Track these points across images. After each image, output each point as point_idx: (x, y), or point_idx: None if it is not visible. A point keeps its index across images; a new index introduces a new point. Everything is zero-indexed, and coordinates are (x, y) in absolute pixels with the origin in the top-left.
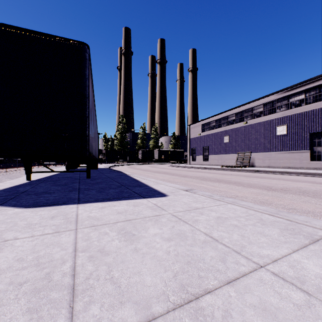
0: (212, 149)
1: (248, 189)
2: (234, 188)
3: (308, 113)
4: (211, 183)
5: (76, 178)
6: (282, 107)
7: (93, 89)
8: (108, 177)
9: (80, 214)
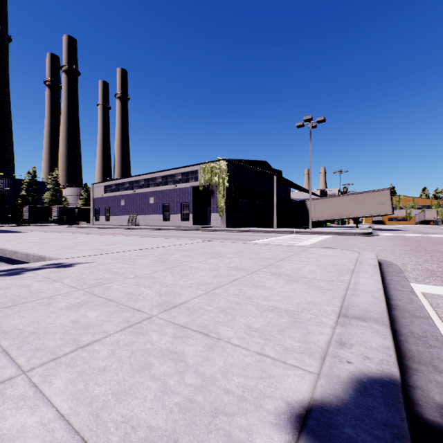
0: (113, 210)
1: None
2: None
3: (162, 192)
4: None
5: None
6: (153, 184)
7: None
8: None
9: None
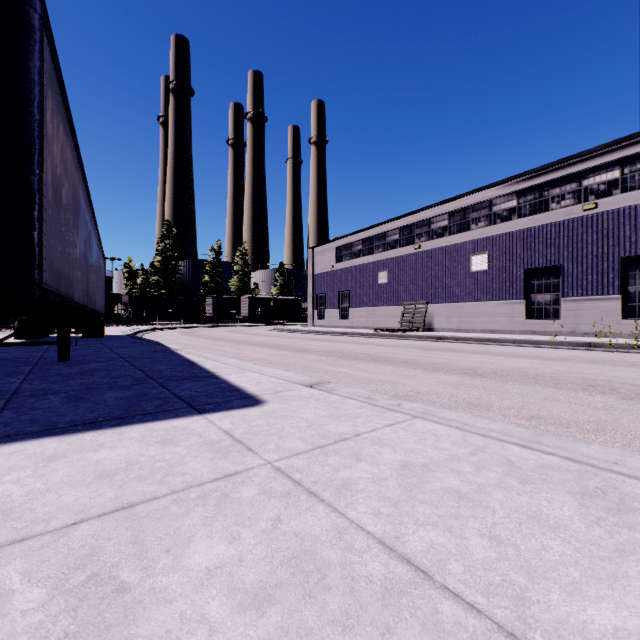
0: (357, 297)
1: (436, 376)
2: (407, 374)
3: (523, 234)
4: (359, 364)
5: (28, 362)
6: (480, 220)
7: (72, 132)
8: (120, 358)
9: None
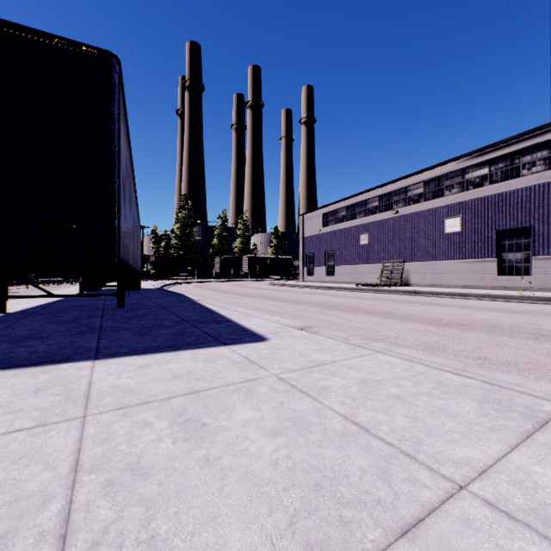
0: (341, 256)
1: (405, 325)
2: (380, 322)
3: (494, 199)
4: (341, 314)
5: (98, 308)
6: (454, 187)
7: (129, 143)
8: (158, 306)
9: (97, 382)
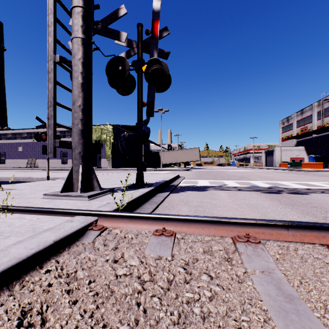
0: (9, 155)
1: None
2: None
3: None
4: None
5: None
6: None
7: None
8: None
9: None
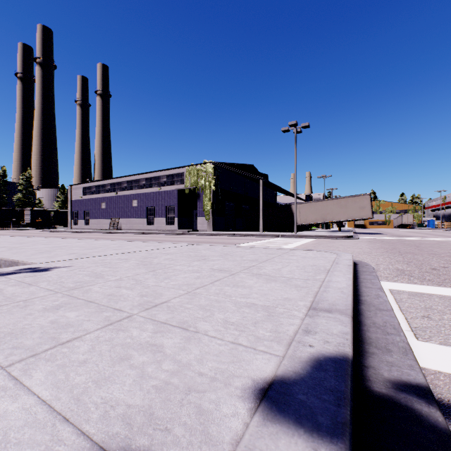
0: (93, 214)
1: None
2: None
3: (146, 194)
4: None
5: None
6: (136, 186)
7: None
8: None
9: None
